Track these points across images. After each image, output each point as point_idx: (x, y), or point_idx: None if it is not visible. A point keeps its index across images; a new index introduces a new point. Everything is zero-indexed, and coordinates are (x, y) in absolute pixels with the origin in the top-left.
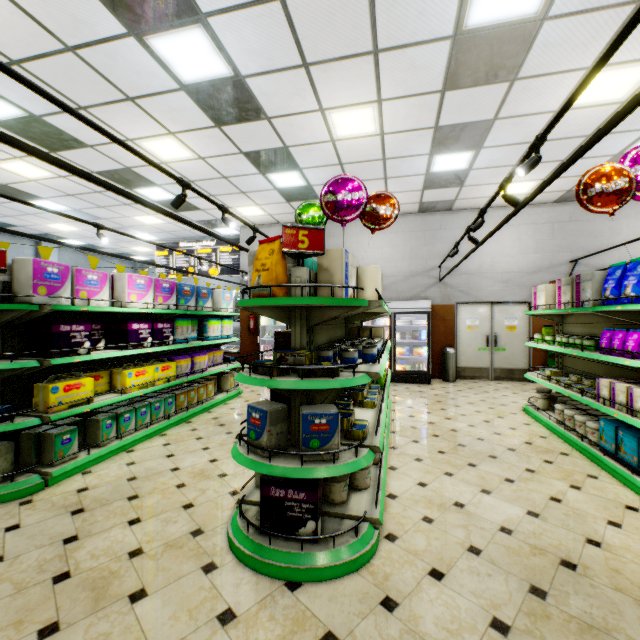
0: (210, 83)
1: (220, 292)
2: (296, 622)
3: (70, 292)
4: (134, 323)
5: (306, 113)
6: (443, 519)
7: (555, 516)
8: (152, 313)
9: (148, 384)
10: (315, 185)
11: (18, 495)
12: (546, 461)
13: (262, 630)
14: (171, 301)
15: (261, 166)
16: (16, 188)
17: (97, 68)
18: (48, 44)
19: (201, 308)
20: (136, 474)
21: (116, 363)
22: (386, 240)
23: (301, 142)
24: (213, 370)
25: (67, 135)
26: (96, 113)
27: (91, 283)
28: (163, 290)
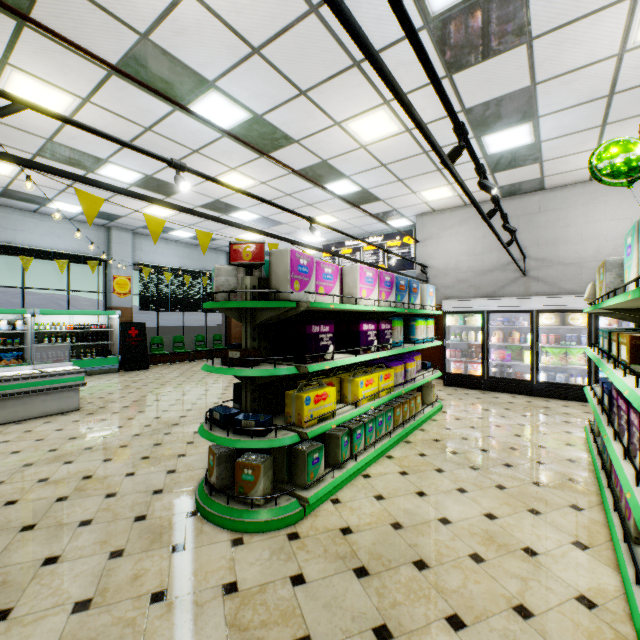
0: (468, 2)
1: (424, 287)
2: None
3: (313, 287)
4: (363, 323)
5: (601, 10)
6: None
7: None
8: (365, 312)
9: (374, 395)
10: (545, 140)
11: (282, 523)
12: None
13: None
14: (390, 297)
15: (480, 126)
16: (224, 202)
17: (334, 28)
18: (293, 11)
19: (412, 306)
20: (396, 518)
21: (340, 368)
22: (638, 206)
23: (562, 70)
24: (421, 379)
25: (279, 133)
26: (314, 96)
27: (326, 277)
28: (385, 284)
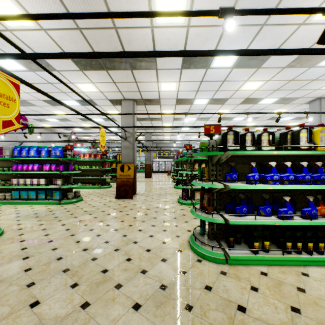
0: None
1: None
2: (11, 238)
3: None
4: None
5: None
6: (1, 222)
7: (22, 212)
8: None
9: None
10: None
11: None
12: (0, 208)
13: (7, 242)
14: None
15: None
16: None
17: None
18: None
19: None
20: None
21: None
22: None
23: None
24: None
25: None
26: None
27: None
28: None
